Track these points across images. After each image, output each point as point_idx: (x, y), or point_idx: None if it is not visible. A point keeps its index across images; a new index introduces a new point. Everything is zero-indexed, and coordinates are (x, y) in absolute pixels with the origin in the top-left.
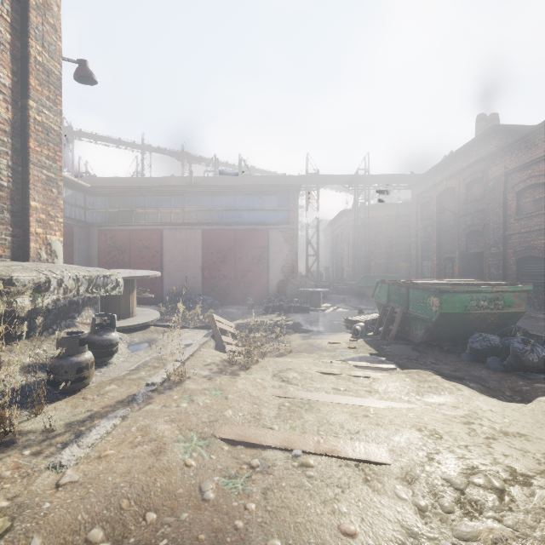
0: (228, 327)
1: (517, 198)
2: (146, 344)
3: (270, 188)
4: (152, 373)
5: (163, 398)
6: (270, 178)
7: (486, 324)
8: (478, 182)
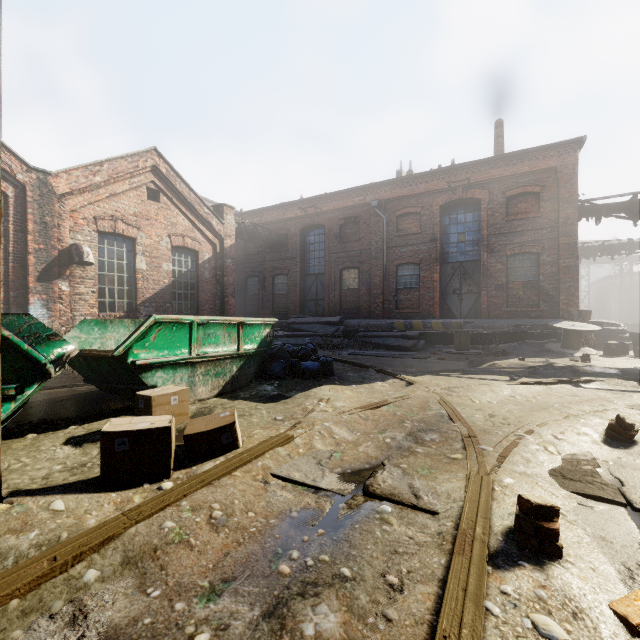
0: None
1: None
2: None
3: None
4: None
5: None
6: None
7: None
8: None
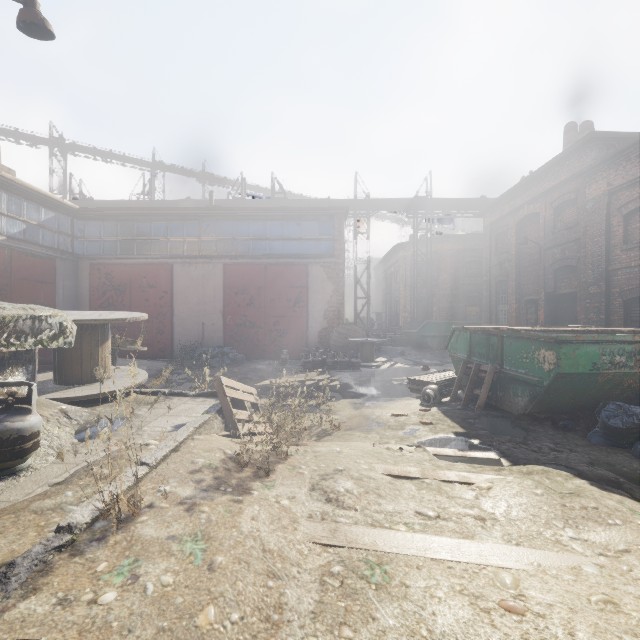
0: (246, 395)
1: (624, 223)
2: (109, 426)
3: (310, 212)
4: (88, 493)
5: (72, 572)
6: (310, 202)
7: (621, 388)
8: (570, 205)
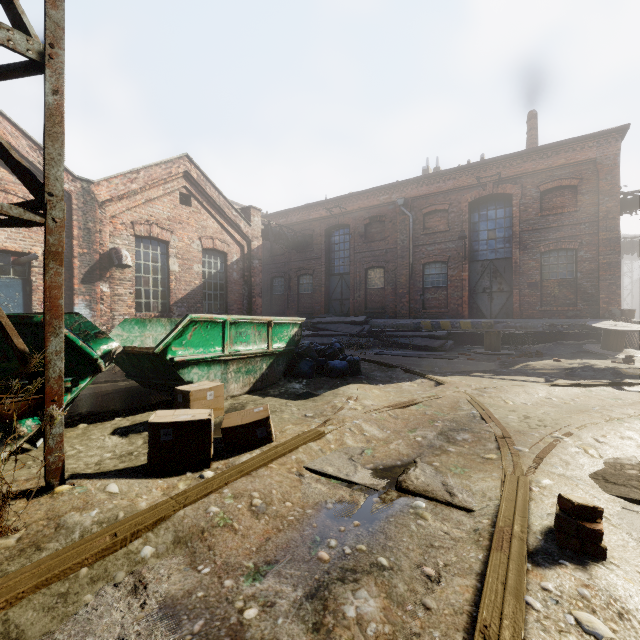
0: None
1: None
2: None
3: None
4: None
5: None
6: None
7: None
8: None
